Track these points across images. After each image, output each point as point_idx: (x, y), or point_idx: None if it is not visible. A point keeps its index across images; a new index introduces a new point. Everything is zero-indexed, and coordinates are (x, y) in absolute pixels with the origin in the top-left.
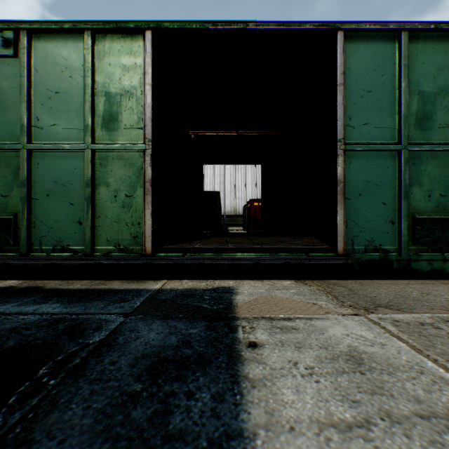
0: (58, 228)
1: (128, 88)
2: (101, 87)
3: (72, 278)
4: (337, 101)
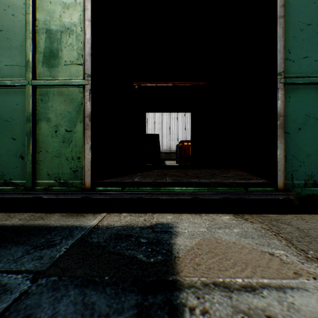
0: (1, 162)
1: (68, 25)
2: (42, 24)
3: (17, 210)
4: (277, 34)
